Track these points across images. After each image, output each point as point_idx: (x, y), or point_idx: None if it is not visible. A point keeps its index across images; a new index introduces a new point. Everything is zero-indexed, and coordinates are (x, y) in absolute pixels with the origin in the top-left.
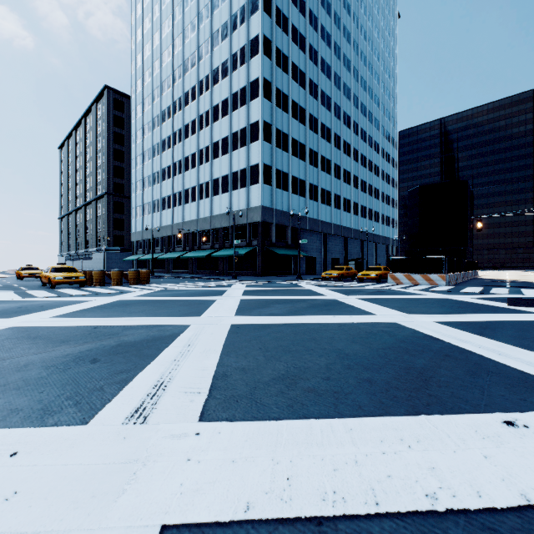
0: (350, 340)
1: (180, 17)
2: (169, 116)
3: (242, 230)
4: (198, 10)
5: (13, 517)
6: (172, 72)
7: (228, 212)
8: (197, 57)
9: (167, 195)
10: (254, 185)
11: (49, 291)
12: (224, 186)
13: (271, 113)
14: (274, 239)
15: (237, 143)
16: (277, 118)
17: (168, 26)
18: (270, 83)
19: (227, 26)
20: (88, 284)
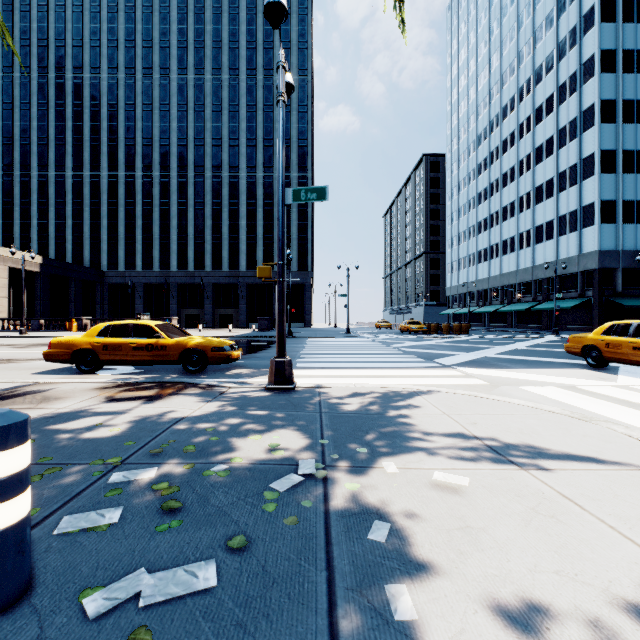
0: (568, 354)
1: (497, 64)
2: (485, 168)
3: (572, 280)
4: (517, 51)
5: (464, 354)
6: (488, 123)
7: (546, 267)
8: (516, 101)
9: (483, 248)
10: (587, 228)
11: (411, 335)
12: (549, 232)
13: (615, 136)
14: (620, 288)
15: (565, 184)
16: (625, 137)
17: (483, 77)
18: (613, 101)
19: (552, 56)
20: (427, 333)
